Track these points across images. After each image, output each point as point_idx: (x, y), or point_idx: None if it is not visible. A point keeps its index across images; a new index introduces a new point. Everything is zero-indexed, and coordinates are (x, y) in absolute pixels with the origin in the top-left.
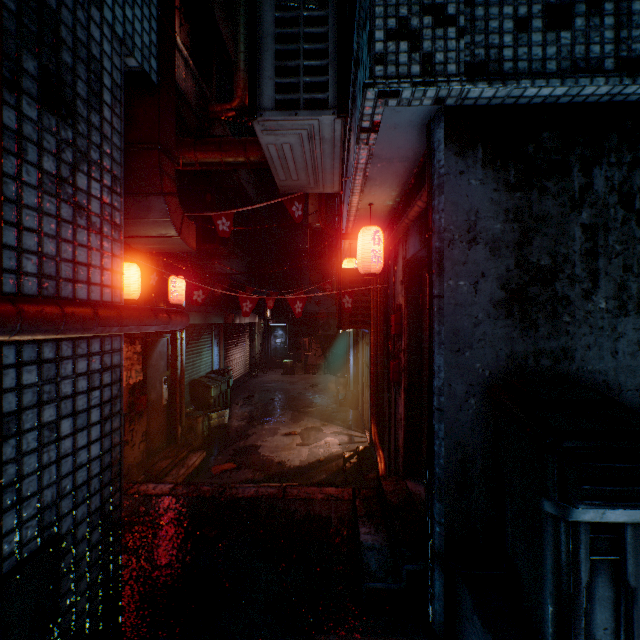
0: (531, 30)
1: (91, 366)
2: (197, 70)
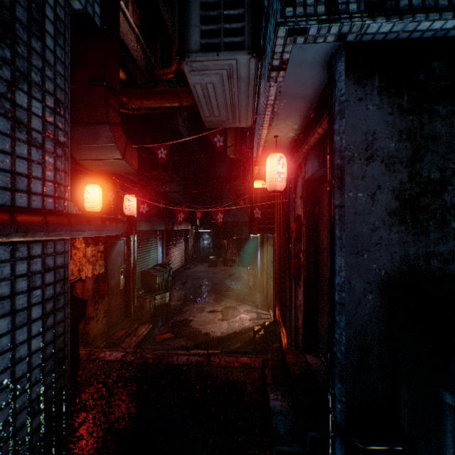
0: None
1: (32, 268)
2: (145, 44)
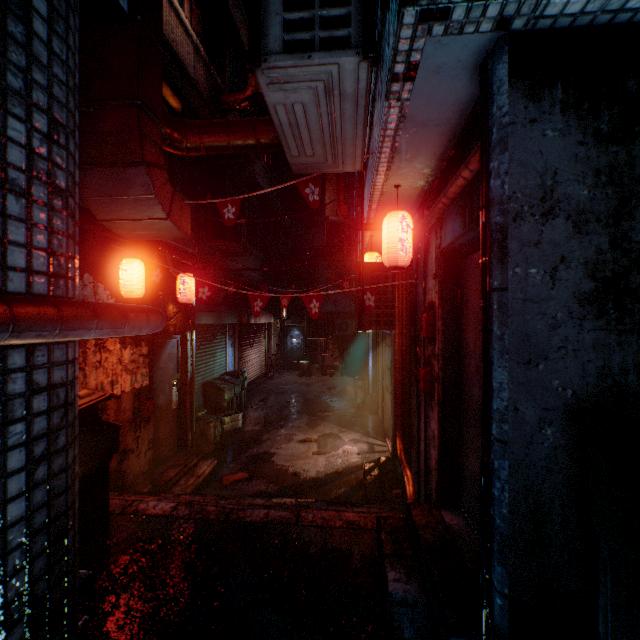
0: None
1: (7, 389)
2: (209, 59)
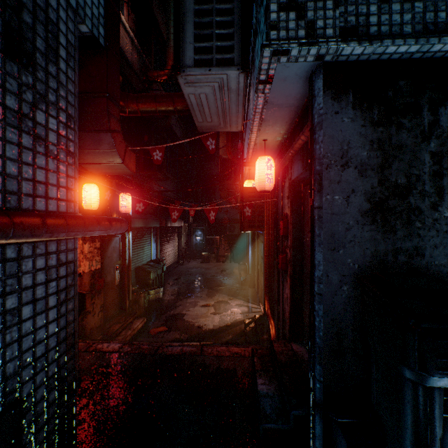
0: (391, 1)
1: (49, 263)
2: (140, 47)
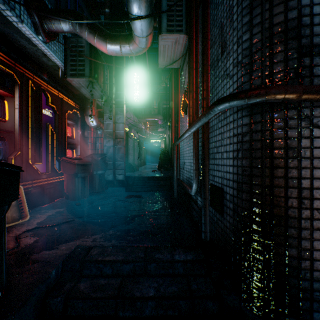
0: None
1: (230, 134)
2: None
